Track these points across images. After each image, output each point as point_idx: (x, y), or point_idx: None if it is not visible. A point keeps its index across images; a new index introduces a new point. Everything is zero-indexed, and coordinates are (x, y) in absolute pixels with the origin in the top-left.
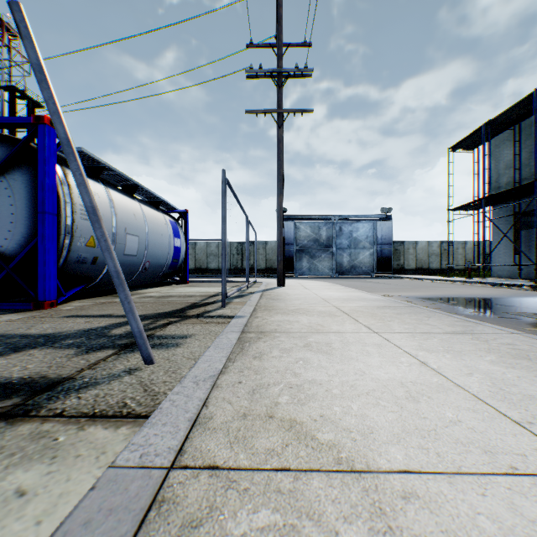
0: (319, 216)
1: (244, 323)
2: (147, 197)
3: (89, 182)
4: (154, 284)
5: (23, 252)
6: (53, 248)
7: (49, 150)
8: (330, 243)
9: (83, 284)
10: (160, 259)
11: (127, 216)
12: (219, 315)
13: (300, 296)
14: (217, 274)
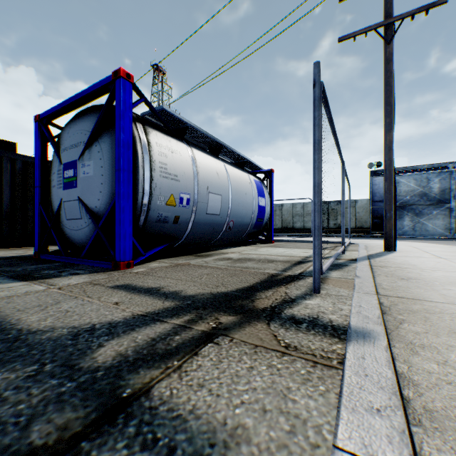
0: (427, 166)
1: (390, 380)
2: (233, 159)
3: (171, 141)
4: (241, 242)
5: (107, 212)
6: (128, 207)
7: (124, 105)
8: (444, 197)
9: (166, 243)
10: (244, 218)
11: (209, 174)
12: (311, 320)
13: (450, 274)
14: (302, 233)
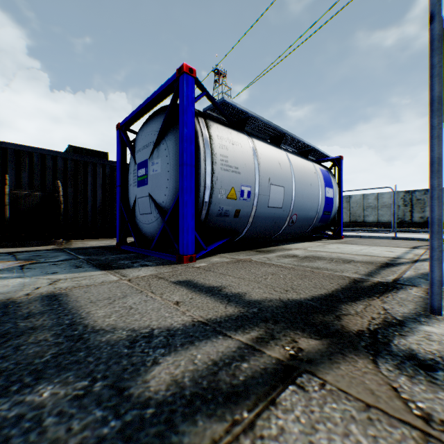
0: None
1: None
2: (295, 148)
3: (232, 133)
4: (304, 237)
5: (172, 206)
6: (191, 201)
7: (187, 100)
8: None
9: (227, 238)
10: (309, 212)
11: (270, 165)
12: None
13: None
14: (376, 228)
